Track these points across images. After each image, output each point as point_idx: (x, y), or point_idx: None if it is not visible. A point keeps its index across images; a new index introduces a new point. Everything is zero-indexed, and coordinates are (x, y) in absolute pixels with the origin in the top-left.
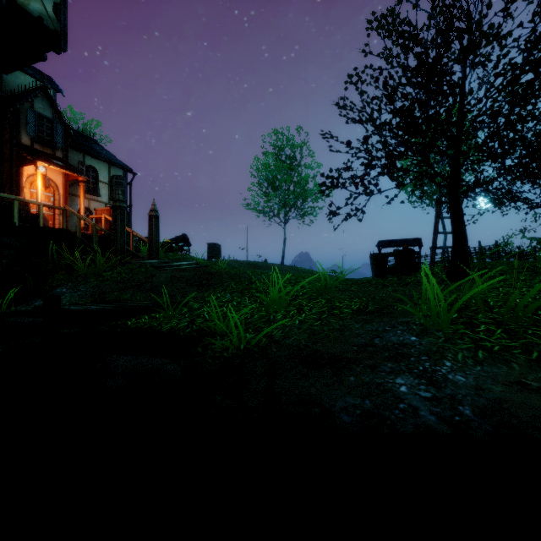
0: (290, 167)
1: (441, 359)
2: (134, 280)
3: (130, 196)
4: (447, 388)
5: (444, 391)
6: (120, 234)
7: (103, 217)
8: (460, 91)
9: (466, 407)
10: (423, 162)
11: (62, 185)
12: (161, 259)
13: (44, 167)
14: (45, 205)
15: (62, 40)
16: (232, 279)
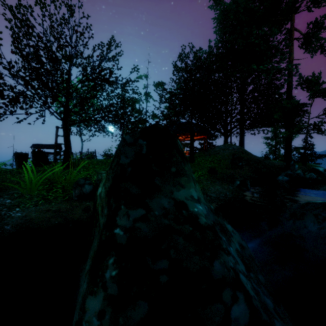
0: None
1: (15, 208)
2: None
3: None
4: (6, 220)
5: (2, 222)
6: None
7: None
8: (68, 74)
9: (9, 225)
10: (43, 104)
11: None
12: None
13: None
14: None
15: None
16: None
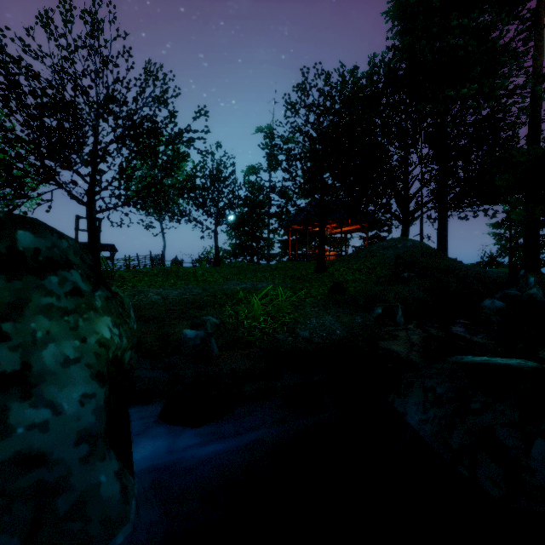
0: None
1: None
2: None
3: None
4: None
5: None
6: None
7: None
8: (95, 131)
9: None
10: (43, 181)
11: None
12: None
13: None
14: None
15: None
16: None
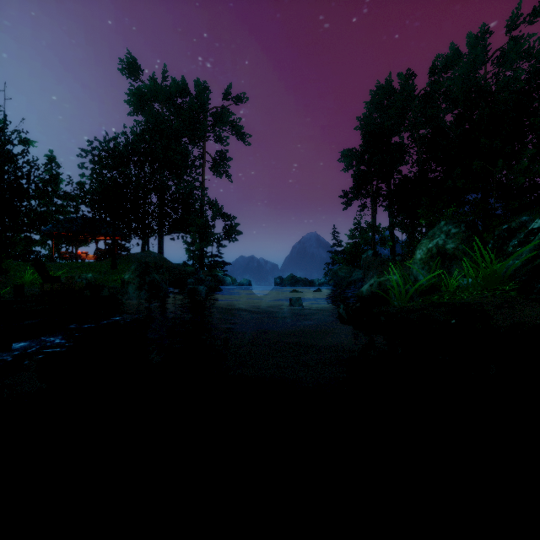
0: None
1: None
2: None
3: None
4: None
5: None
6: None
7: None
8: None
9: None
10: None
11: None
12: None
13: None
14: None
15: None
16: None
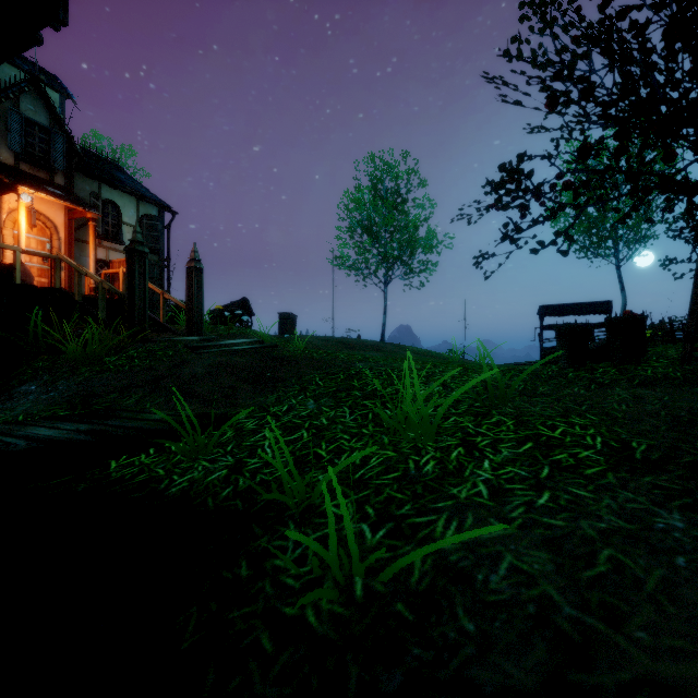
0: (393, 206)
1: None
2: (151, 370)
3: (168, 245)
4: None
5: None
6: (138, 295)
7: (121, 272)
8: None
9: None
10: None
11: (65, 226)
12: (206, 334)
13: (35, 199)
14: (24, 251)
15: (61, 8)
16: (315, 369)
